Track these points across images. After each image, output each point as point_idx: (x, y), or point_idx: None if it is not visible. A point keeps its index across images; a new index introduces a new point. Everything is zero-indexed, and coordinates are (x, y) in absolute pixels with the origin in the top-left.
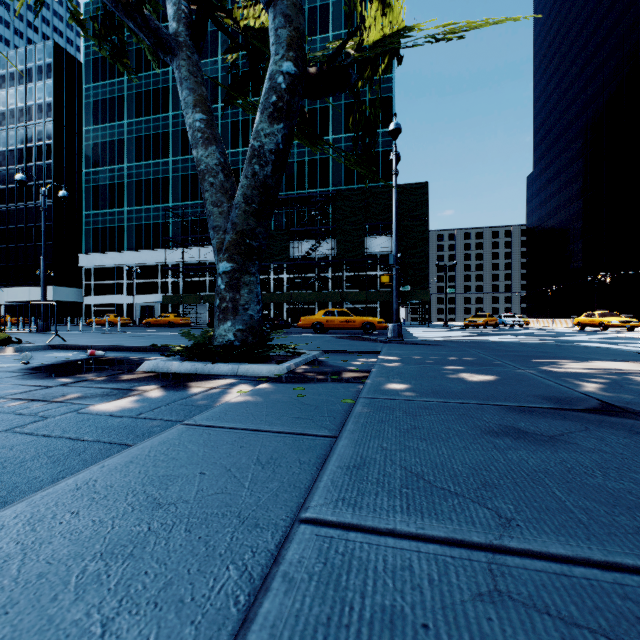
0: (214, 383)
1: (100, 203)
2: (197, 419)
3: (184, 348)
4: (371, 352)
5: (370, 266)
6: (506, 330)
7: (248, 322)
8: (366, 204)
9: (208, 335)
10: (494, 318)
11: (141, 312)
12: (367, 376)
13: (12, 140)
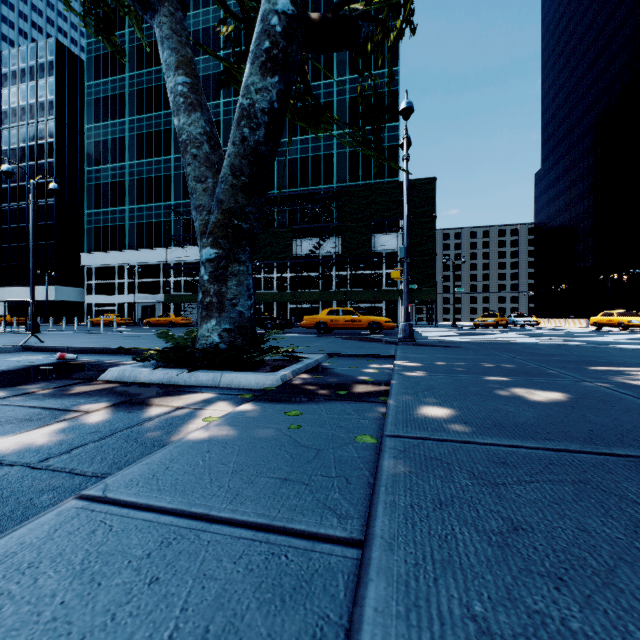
0: (184, 399)
1: (102, 202)
2: (111, 483)
3: (159, 352)
4: (383, 356)
5: (375, 264)
6: (519, 330)
7: (236, 320)
8: (371, 200)
9: (192, 336)
10: (505, 318)
11: (143, 312)
12: (386, 391)
13: (14, 139)
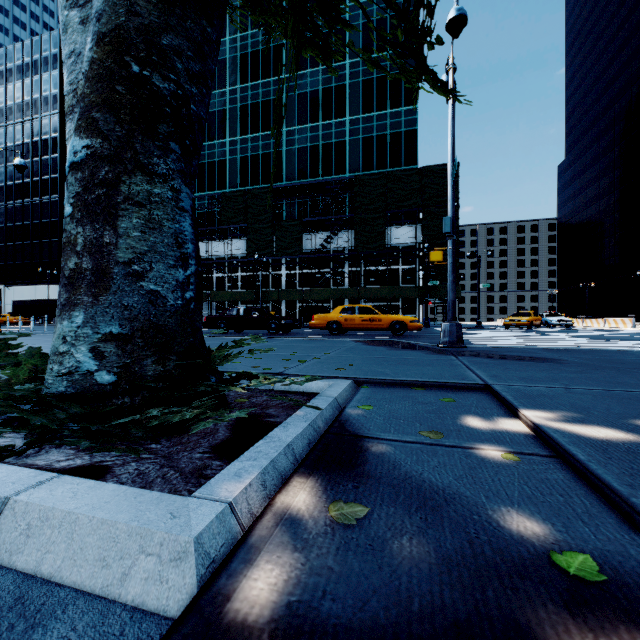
0: None
1: None
2: None
3: None
4: (463, 385)
5: (391, 259)
6: (562, 331)
7: (140, 313)
8: (387, 189)
9: None
10: (539, 317)
11: None
12: None
13: (19, 135)
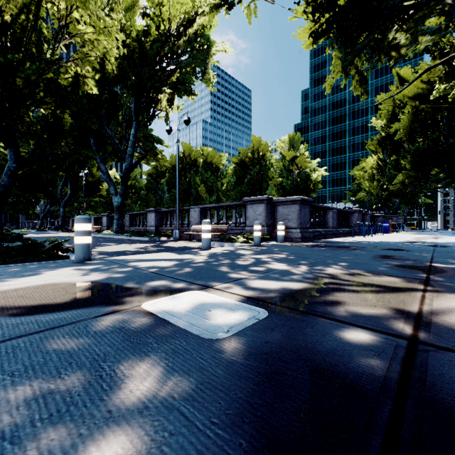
0: None
1: None
2: None
3: None
4: None
5: None
6: None
7: None
8: None
9: None
10: None
11: None
12: None
13: None
